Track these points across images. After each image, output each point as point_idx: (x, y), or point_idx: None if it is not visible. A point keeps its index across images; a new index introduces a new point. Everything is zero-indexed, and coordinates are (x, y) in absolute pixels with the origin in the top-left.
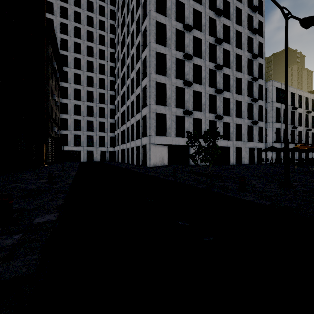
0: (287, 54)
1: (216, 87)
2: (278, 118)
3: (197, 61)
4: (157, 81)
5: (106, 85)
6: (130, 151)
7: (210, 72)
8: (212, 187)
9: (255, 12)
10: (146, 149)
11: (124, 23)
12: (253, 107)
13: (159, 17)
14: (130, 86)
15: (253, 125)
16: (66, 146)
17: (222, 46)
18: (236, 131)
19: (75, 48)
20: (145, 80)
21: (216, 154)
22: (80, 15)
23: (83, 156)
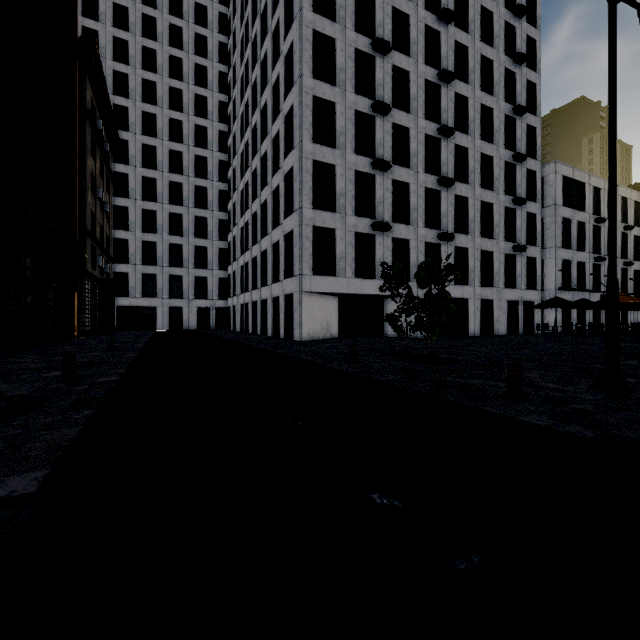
0: (614, 83)
1: (439, 174)
2: (568, 240)
3: (401, 118)
4: (317, 158)
5: (209, 170)
6: (259, 308)
7: (428, 142)
8: (442, 388)
9: (520, 17)
10: (294, 303)
11: (248, 39)
12: (516, 217)
13: (320, 24)
14: (259, 170)
15: (516, 253)
16: (126, 298)
17: (453, 87)
18: (482, 267)
19: (145, 92)
20: (291, 156)
21: (446, 313)
22: (155, 24)
23: (161, 319)
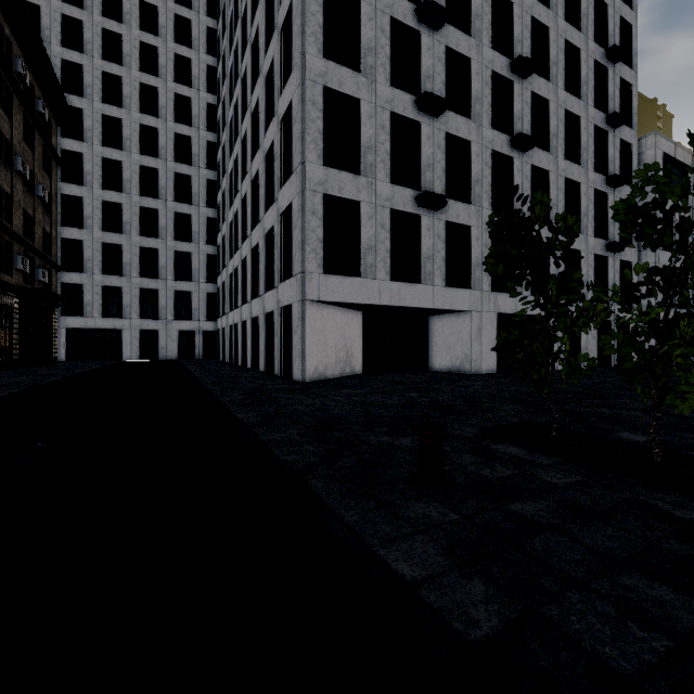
0: None
1: (511, 133)
2: None
3: (459, 42)
4: (329, 84)
5: (194, 154)
6: (249, 331)
7: (495, 85)
8: None
9: None
10: (293, 320)
11: None
12: (608, 204)
13: None
14: (249, 133)
15: (608, 255)
16: (80, 318)
17: (530, 9)
18: None
19: (107, 46)
20: (288, 86)
21: None
22: None
23: (128, 346)
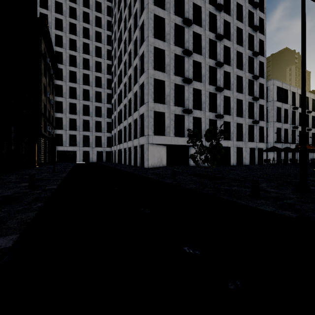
0: (304, 39)
1: (216, 85)
2: (279, 118)
3: (197, 58)
4: (155, 77)
5: (102, 83)
6: (127, 152)
7: (210, 69)
8: (218, 192)
9: (256, 8)
10: (144, 149)
11: (121, 19)
12: (254, 106)
13: (157, 11)
14: (127, 83)
15: (254, 124)
16: (61, 147)
17: (223, 42)
18: (237, 131)
19: (71, 45)
20: (143, 76)
21: (220, 154)
22: (76, 11)
23: (78, 157)
